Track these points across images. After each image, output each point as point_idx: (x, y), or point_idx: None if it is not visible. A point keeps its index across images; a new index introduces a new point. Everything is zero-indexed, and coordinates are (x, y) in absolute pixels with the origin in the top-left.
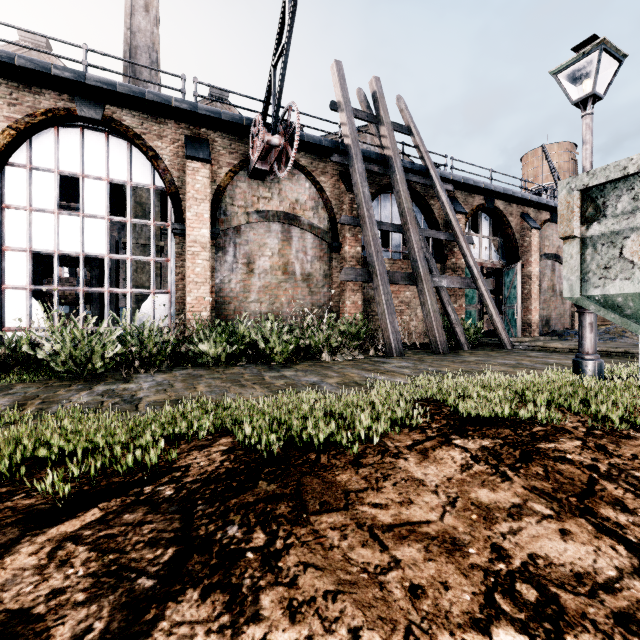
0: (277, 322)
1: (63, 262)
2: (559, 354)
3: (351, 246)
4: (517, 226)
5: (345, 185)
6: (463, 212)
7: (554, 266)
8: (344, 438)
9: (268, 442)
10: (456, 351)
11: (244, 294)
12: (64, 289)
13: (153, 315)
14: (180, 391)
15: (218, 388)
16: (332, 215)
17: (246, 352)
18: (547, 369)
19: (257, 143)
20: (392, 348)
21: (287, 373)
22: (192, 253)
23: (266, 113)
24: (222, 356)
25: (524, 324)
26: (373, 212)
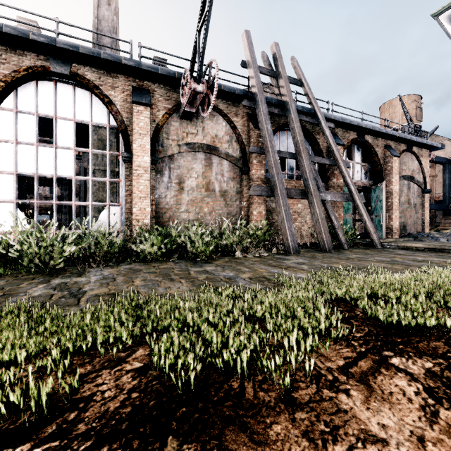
0: (201, 227)
1: (42, 182)
2: (422, 252)
3: (257, 169)
4: (382, 155)
5: (252, 123)
6: (342, 144)
7: (409, 185)
8: (273, 366)
9: (185, 362)
10: (339, 249)
11: (176, 206)
12: (41, 202)
13: (108, 222)
14: (120, 285)
15: (151, 282)
16: (243, 146)
17: (177, 250)
18: (420, 266)
19: (186, 90)
20: (290, 247)
21: (208, 268)
22: (137, 175)
23: (193, 68)
24: (158, 254)
25: (387, 228)
26: (274, 143)
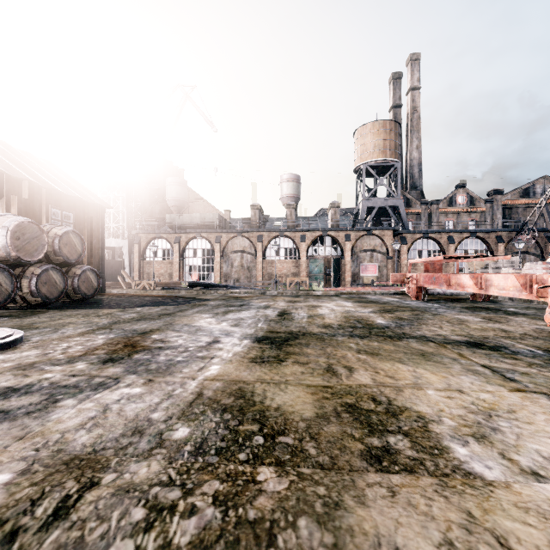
0: None
1: (461, 269)
2: None
3: None
4: None
5: (547, 241)
6: None
7: None
8: None
9: None
10: None
11: None
12: None
13: None
14: None
15: None
16: (541, 250)
17: None
18: None
19: (523, 240)
20: None
21: None
22: None
23: (522, 228)
24: None
25: None
26: None
